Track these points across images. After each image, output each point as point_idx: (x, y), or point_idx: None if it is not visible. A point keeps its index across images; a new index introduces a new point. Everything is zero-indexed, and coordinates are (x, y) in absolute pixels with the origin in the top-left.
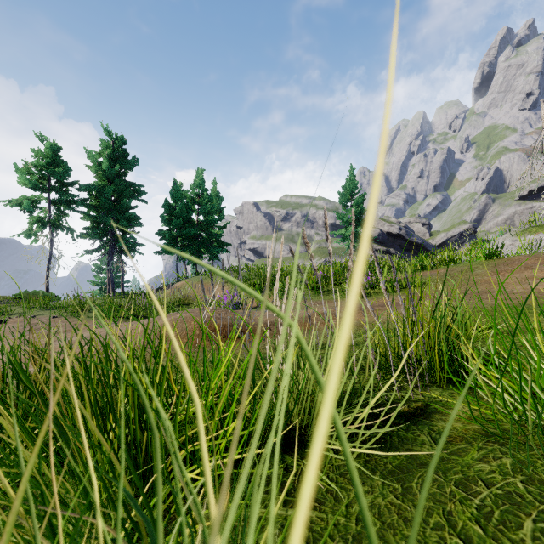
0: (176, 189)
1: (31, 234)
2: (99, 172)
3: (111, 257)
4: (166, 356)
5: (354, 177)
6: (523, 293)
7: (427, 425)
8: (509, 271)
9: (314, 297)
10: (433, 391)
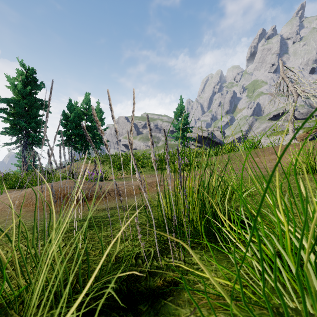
0: (71, 105)
1: None
2: (15, 90)
3: (25, 147)
4: (1, 221)
5: (183, 103)
6: (270, 168)
7: (170, 314)
8: (263, 155)
9: (152, 172)
10: (195, 254)
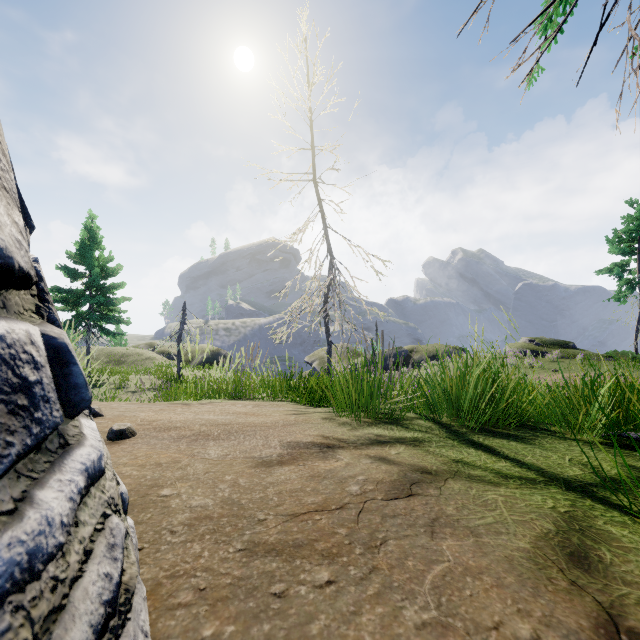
0: None
1: (619, 298)
2: None
3: None
4: None
5: None
6: None
7: None
8: None
9: None
10: None
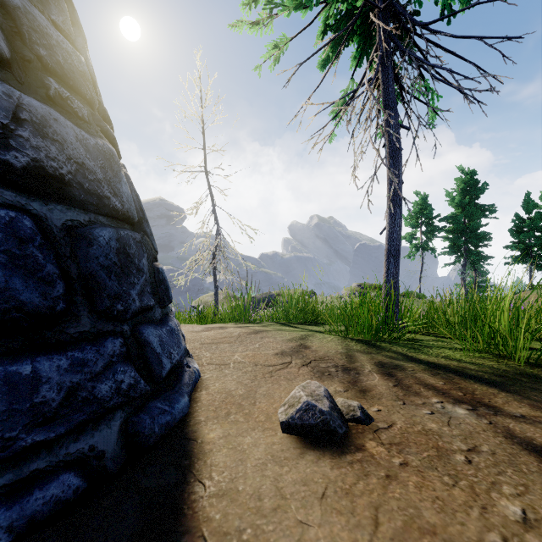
0: (528, 201)
1: (410, 256)
2: (453, 204)
3: (464, 268)
4: None
5: None
6: None
7: None
8: None
9: None
10: None
